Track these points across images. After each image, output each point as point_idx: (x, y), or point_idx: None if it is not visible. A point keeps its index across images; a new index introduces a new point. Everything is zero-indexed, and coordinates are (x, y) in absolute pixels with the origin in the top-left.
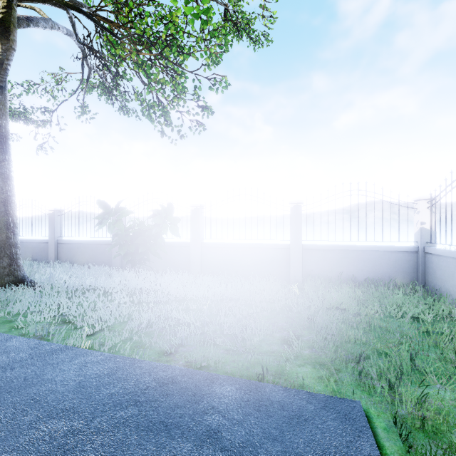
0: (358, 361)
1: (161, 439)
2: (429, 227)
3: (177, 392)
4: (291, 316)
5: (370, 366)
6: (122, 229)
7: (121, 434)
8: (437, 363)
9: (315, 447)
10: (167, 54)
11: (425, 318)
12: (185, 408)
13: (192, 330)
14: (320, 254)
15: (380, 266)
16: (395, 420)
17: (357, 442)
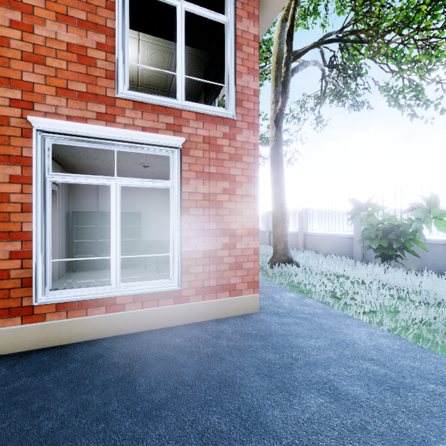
0: None
1: None
2: None
3: None
4: None
5: None
6: (374, 223)
7: (441, 402)
8: None
9: None
10: (426, 24)
11: None
12: None
13: None
14: None
15: None
16: None
17: None
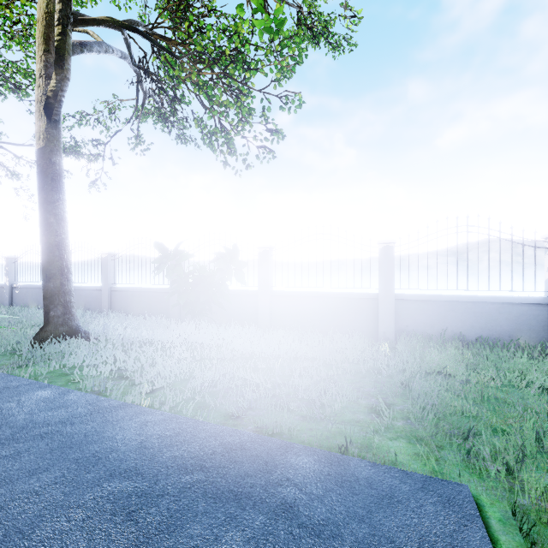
0: (466, 437)
1: (231, 508)
2: None
3: (246, 460)
4: (380, 381)
5: (482, 445)
6: (181, 274)
7: (187, 500)
8: None
9: (410, 533)
10: (232, 72)
11: None
12: (256, 478)
13: (261, 391)
14: (418, 305)
15: (498, 322)
16: (513, 510)
17: (463, 532)
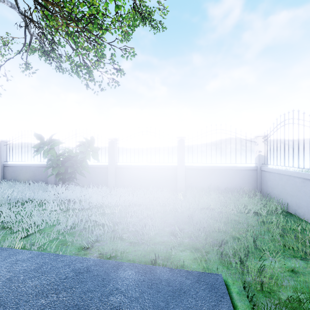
0: (220, 245)
1: None
2: (263, 154)
3: (89, 279)
4: (177, 215)
5: (228, 248)
6: (54, 155)
7: None
8: (270, 242)
9: None
10: (90, 28)
11: (262, 212)
12: (95, 292)
13: (105, 229)
14: (197, 172)
15: (234, 180)
16: (244, 285)
17: (219, 306)
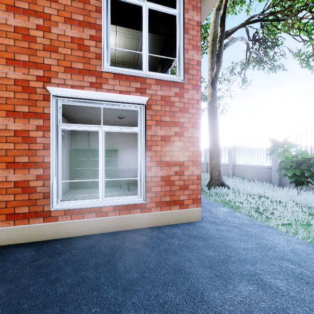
0: None
1: None
2: None
3: None
4: None
5: None
6: (289, 157)
7: None
8: None
9: None
10: None
11: None
12: None
13: None
14: None
15: None
16: None
17: None
